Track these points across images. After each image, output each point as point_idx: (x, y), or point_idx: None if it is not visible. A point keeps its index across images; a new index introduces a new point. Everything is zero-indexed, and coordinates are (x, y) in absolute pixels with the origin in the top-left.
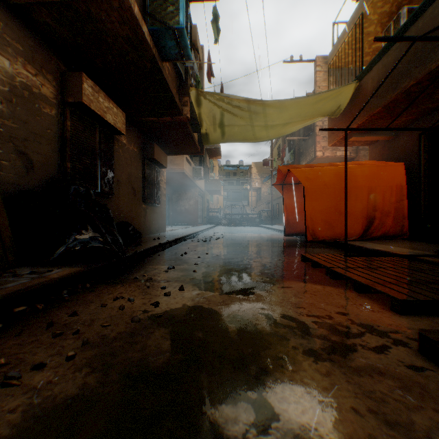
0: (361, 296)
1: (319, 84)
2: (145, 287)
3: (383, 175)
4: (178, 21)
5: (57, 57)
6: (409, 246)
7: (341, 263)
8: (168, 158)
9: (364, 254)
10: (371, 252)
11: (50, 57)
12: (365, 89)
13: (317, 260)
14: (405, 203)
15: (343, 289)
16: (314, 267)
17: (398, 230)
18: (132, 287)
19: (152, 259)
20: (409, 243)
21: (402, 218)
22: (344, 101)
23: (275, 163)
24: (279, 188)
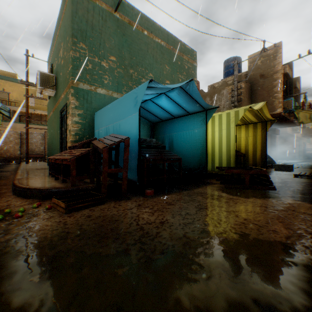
0: None
1: None
2: None
3: None
4: (291, 108)
5: None
6: None
7: None
8: None
9: None
10: None
11: None
12: None
13: None
14: None
15: None
16: None
17: None
18: None
19: None
20: None
21: None
22: None
23: None
24: None
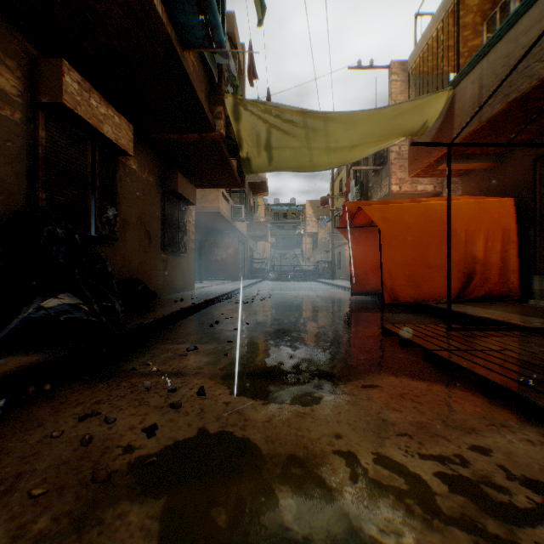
0: (496, 405)
1: (396, 97)
2: (143, 389)
3: (485, 215)
4: None
5: (25, 35)
6: (527, 312)
7: (445, 341)
8: (198, 192)
9: (476, 327)
10: (477, 321)
11: (11, 34)
12: (463, 98)
13: (407, 336)
14: (515, 252)
15: (460, 389)
16: (403, 347)
17: (506, 289)
18: (121, 389)
19: (168, 333)
20: (522, 306)
21: (511, 272)
22: (432, 116)
23: (337, 201)
24: (344, 232)
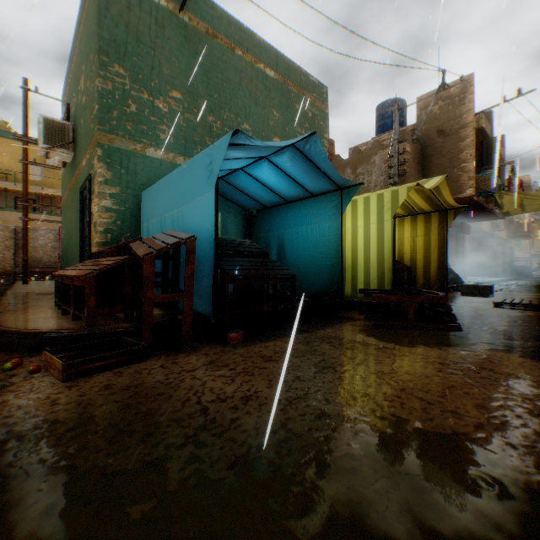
0: None
1: None
2: None
3: None
4: (489, 187)
5: None
6: None
7: None
8: None
9: None
10: None
11: None
12: None
13: None
14: None
15: None
16: None
17: None
18: None
19: None
20: None
21: None
22: None
23: None
24: None
